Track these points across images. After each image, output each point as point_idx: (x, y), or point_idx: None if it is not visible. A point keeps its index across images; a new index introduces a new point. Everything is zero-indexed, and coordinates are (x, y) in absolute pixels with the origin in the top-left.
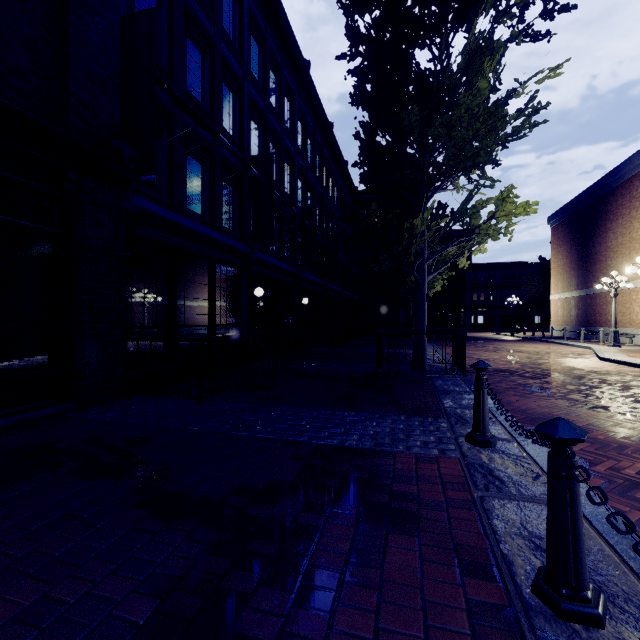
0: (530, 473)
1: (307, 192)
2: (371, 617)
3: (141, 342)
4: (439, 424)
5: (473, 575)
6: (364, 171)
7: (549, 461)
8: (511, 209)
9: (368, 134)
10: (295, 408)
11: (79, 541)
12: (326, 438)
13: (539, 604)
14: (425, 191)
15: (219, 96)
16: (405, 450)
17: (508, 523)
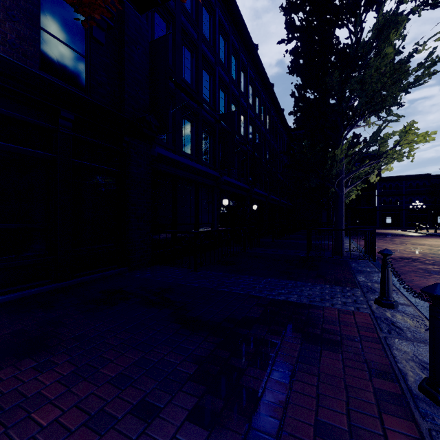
0: (423, 326)
1: (255, 133)
2: (313, 388)
3: (158, 233)
4: (354, 292)
5: (378, 377)
6: (297, 117)
7: (430, 310)
8: (413, 138)
9: (301, 93)
10: (254, 277)
11: (150, 336)
12: (276, 295)
13: (423, 396)
14: (343, 129)
15: (201, 78)
16: (330, 306)
17: (404, 353)
